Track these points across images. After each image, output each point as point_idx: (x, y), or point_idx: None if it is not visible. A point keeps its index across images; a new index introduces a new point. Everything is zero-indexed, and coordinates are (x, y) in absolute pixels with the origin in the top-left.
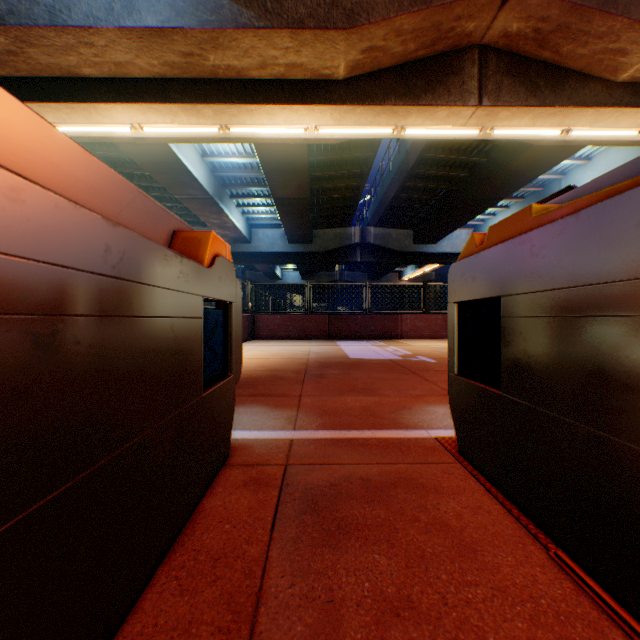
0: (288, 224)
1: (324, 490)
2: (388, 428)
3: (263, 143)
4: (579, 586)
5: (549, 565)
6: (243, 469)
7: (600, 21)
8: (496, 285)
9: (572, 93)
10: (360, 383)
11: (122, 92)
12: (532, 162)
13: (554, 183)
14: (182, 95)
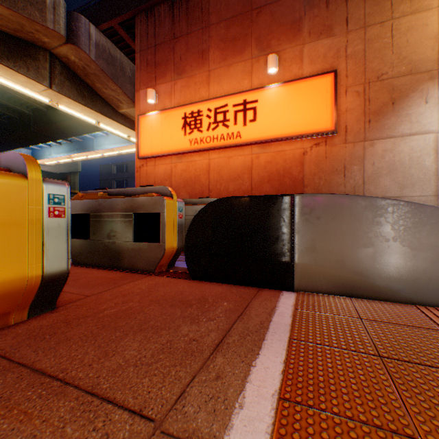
0: None
1: None
2: None
3: None
4: (109, 270)
5: (104, 270)
6: None
7: (113, 84)
8: (89, 210)
9: (102, 107)
10: None
11: None
12: (80, 126)
13: (91, 140)
14: None
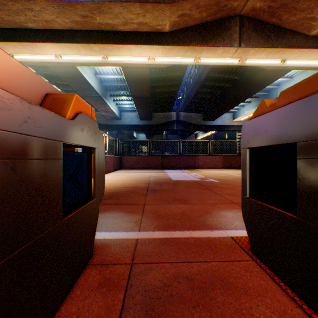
0: (139, 110)
1: (159, 292)
2: (199, 229)
3: (126, 66)
4: None
5: None
6: (100, 269)
7: (303, 2)
8: (291, 134)
9: (287, 41)
10: (179, 195)
11: (50, 37)
12: (264, 79)
13: (273, 90)
14: (82, 39)
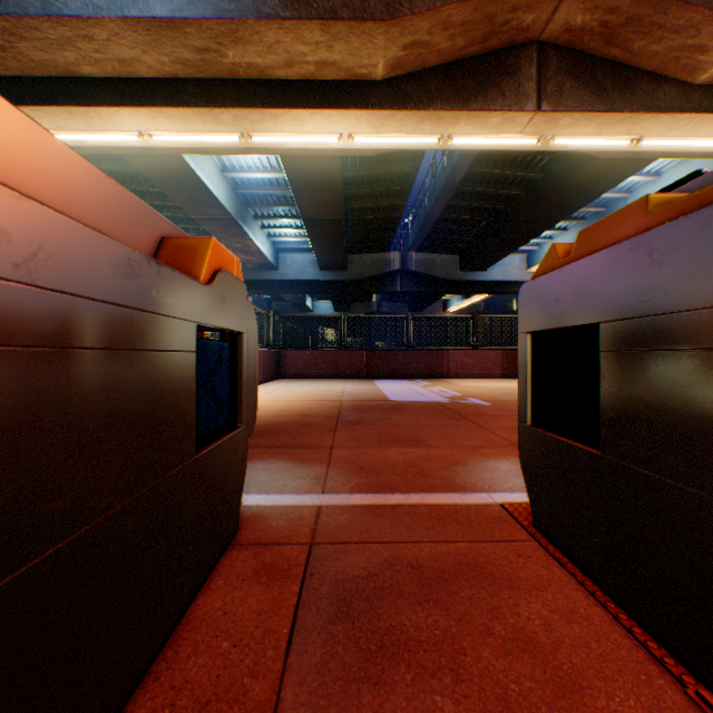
0: (319, 248)
1: (361, 583)
2: (440, 490)
3: (290, 155)
4: None
5: None
6: (254, 551)
7: (677, 12)
8: (592, 308)
9: (644, 97)
10: (403, 431)
11: (128, 94)
12: (595, 178)
13: (619, 202)
14: (197, 98)
